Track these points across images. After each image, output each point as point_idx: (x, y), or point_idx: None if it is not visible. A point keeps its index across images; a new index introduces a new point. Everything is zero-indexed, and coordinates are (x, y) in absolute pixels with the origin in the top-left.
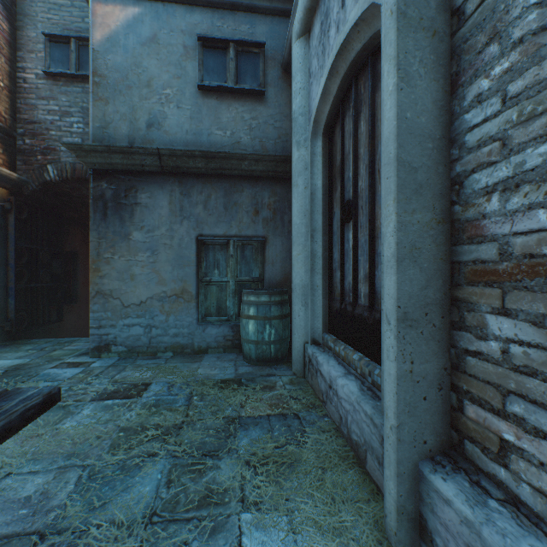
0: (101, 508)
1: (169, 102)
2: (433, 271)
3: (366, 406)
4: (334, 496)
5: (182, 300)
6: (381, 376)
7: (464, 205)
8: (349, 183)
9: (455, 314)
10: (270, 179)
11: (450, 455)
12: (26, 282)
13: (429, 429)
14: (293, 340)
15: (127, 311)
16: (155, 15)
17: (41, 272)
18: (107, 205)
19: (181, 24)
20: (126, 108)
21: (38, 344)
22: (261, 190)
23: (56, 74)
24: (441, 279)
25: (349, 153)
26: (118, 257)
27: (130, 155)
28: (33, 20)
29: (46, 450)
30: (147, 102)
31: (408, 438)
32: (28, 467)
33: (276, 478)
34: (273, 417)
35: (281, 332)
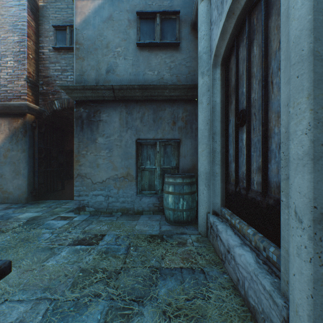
0: None
1: (119, 56)
2: None
3: (264, 281)
4: None
5: (127, 180)
6: (281, 260)
7: None
8: (242, 96)
9: None
10: (183, 101)
11: None
12: (44, 167)
13: None
14: (199, 210)
15: (95, 186)
16: (111, 3)
17: (52, 162)
18: (83, 122)
19: (126, 6)
20: (94, 62)
21: (48, 203)
22: (177, 108)
23: (59, 48)
24: None
25: (243, 74)
26: (89, 153)
27: (96, 91)
28: (47, 19)
29: (32, 283)
30: (106, 57)
31: None
32: (18, 295)
33: None
34: (184, 270)
35: (190, 204)
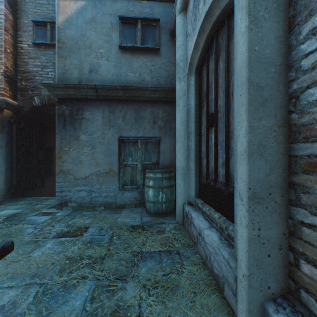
0: (46, 316)
1: (102, 57)
2: (275, 162)
3: (223, 252)
4: (202, 315)
5: (110, 176)
6: (234, 233)
7: (300, 113)
8: (211, 102)
9: (292, 194)
10: (163, 102)
11: (289, 298)
12: (23, 164)
13: (272, 278)
14: (176, 201)
15: (77, 182)
16: (94, 5)
17: (31, 158)
18: (66, 119)
19: (109, 10)
20: (76, 62)
21: (28, 201)
22: (157, 109)
23: (39, 44)
24: (281, 168)
25: (212, 83)
26: (72, 150)
27: (79, 89)
28: (26, 13)
29: (20, 272)
30: (89, 57)
31: (256, 285)
32: (7, 283)
33: (162, 299)
34: (162, 252)
35: (169, 196)
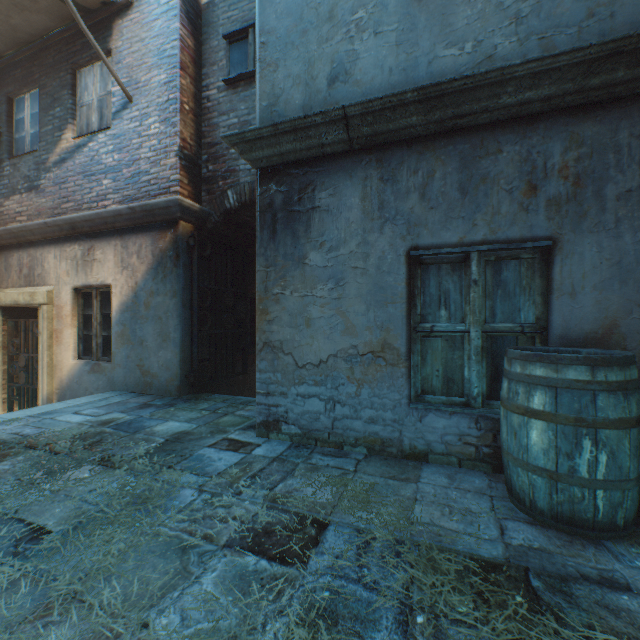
0: None
1: (361, 32)
2: None
3: None
4: None
5: (382, 362)
6: None
7: None
8: None
9: None
10: (565, 113)
11: None
12: (210, 328)
13: None
14: None
15: (301, 374)
16: None
17: (224, 316)
18: (276, 217)
19: None
20: (299, 67)
21: (214, 402)
22: (541, 140)
23: (235, 80)
24: None
25: None
26: (289, 292)
27: (304, 133)
28: (215, 28)
29: None
30: (328, 44)
31: None
32: None
33: None
34: None
35: (625, 462)
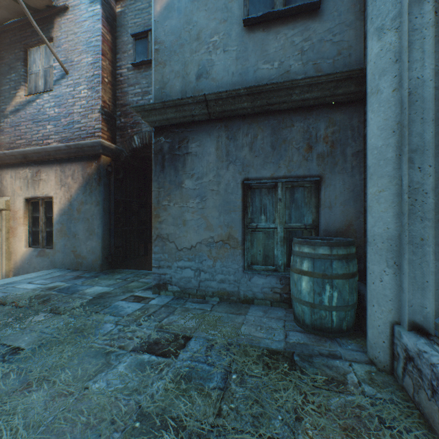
0: None
1: (216, 49)
2: None
3: None
4: None
5: (228, 246)
6: None
7: None
8: None
9: None
10: (326, 107)
11: None
12: (122, 226)
13: None
14: (369, 313)
15: (180, 254)
16: None
17: (132, 218)
18: (164, 158)
19: None
20: (179, 66)
21: (125, 274)
22: (314, 121)
23: (139, 64)
24: None
25: None
26: (173, 204)
27: (181, 108)
28: (126, 28)
29: (57, 428)
30: (196, 54)
31: None
32: None
33: None
34: None
35: (346, 296)
